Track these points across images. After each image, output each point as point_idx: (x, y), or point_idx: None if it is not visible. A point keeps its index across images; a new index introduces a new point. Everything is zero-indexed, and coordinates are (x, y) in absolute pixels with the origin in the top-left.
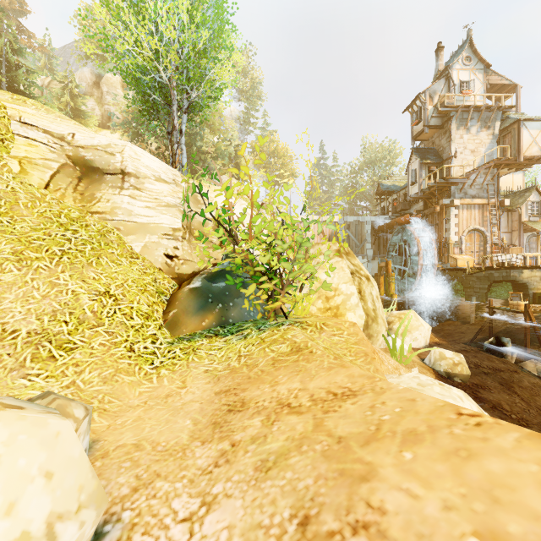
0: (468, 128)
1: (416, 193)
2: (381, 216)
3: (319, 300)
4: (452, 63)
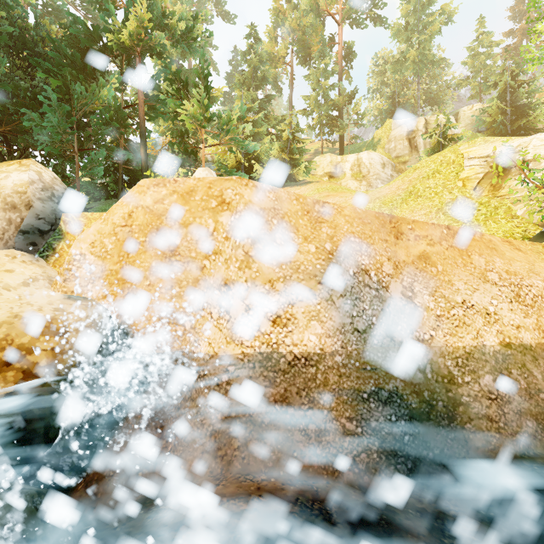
0: None
1: None
2: None
3: None
4: None
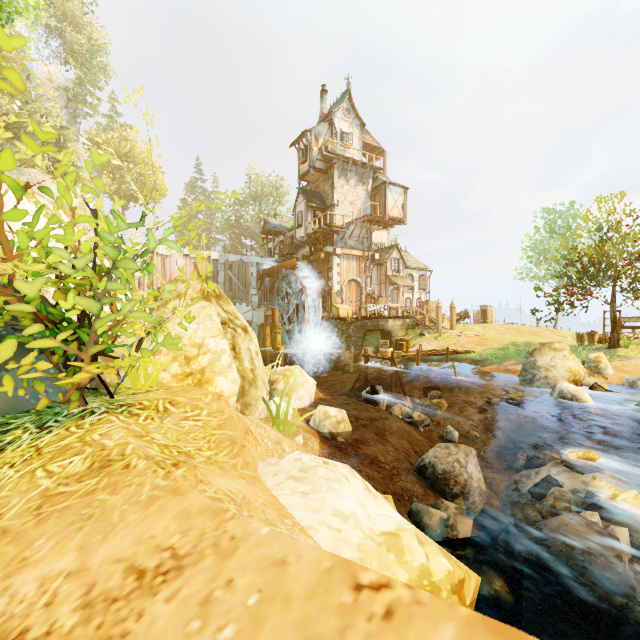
0: (348, 180)
1: (302, 237)
2: (268, 258)
3: (176, 363)
4: (335, 110)
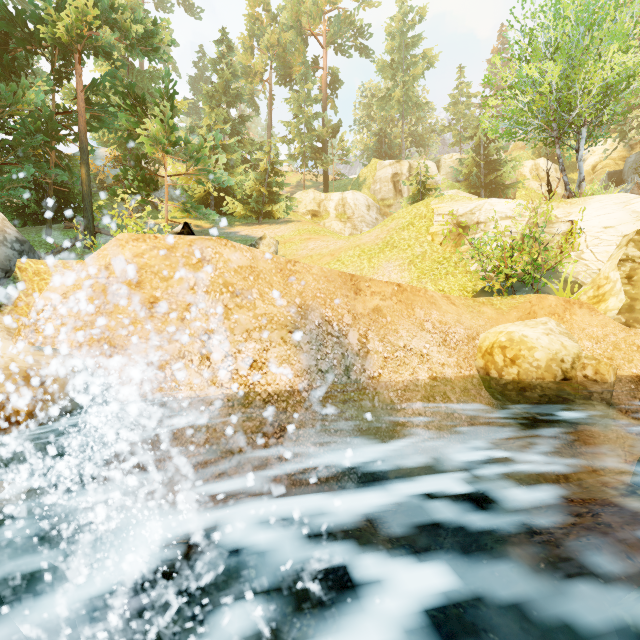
0: None
1: None
2: None
3: (591, 290)
4: None
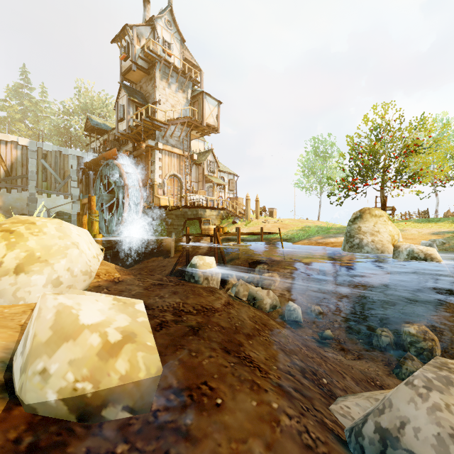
0: (170, 84)
1: (124, 130)
2: (90, 153)
3: None
4: (157, 17)
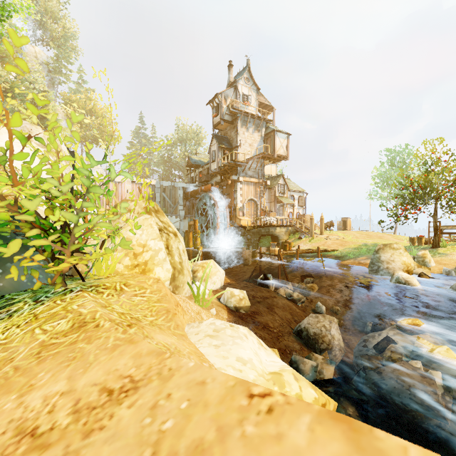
0: (248, 128)
1: (215, 169)
2: (191, 184)
3: (127, 257)
4: (238, 79)
